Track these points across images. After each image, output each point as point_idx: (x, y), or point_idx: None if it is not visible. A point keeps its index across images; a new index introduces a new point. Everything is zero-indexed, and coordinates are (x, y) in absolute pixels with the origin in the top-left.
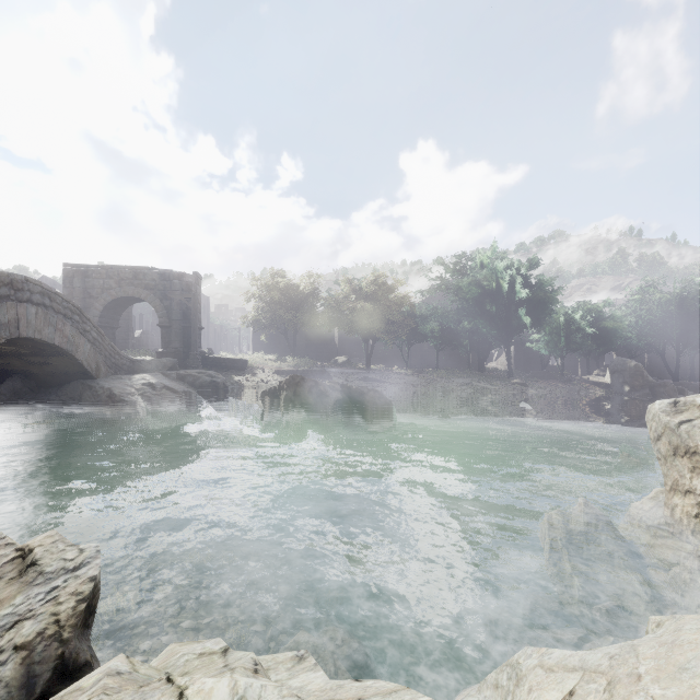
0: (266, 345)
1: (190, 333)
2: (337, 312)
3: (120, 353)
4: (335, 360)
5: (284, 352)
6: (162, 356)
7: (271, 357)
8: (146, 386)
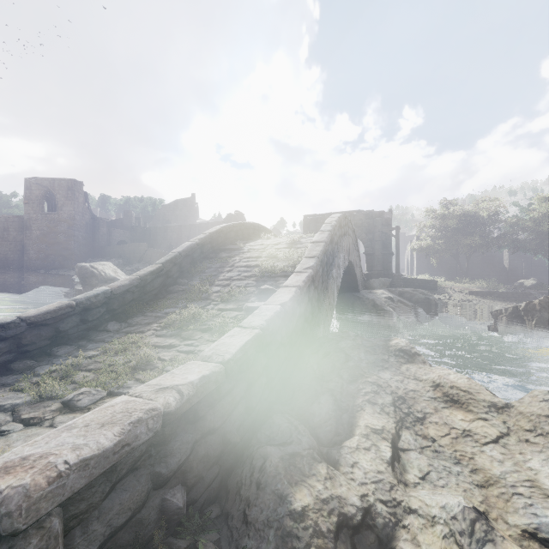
0: (428, 268)
1: (388, 258)
2: (529, 233)
3: (362, 274)
4: (519, 282)
5: (446, 275)
6: (367, 276)
7: (438, 279)
8: (387, 299)
